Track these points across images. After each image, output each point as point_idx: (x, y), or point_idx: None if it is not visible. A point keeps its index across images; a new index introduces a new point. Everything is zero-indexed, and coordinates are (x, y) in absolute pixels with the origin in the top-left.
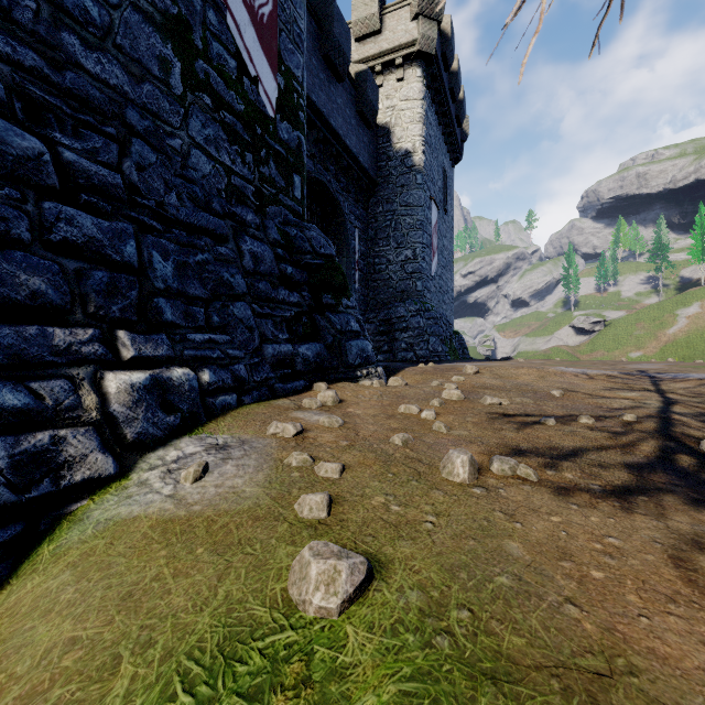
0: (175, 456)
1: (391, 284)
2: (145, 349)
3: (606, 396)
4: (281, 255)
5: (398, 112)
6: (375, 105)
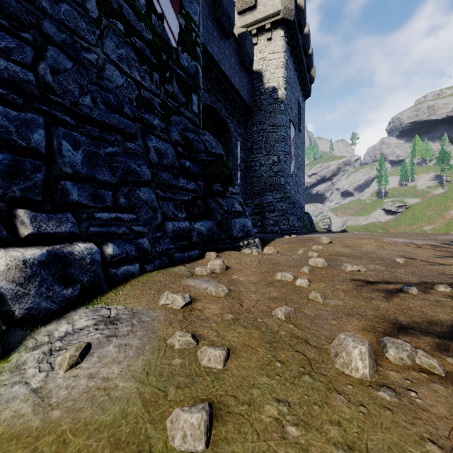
0: (64, 331)
1: (263, 180)
2: (47, 226)
3: (441, 262)
4: (181, 152)
5: (267, 62)
6: (251, 56)
